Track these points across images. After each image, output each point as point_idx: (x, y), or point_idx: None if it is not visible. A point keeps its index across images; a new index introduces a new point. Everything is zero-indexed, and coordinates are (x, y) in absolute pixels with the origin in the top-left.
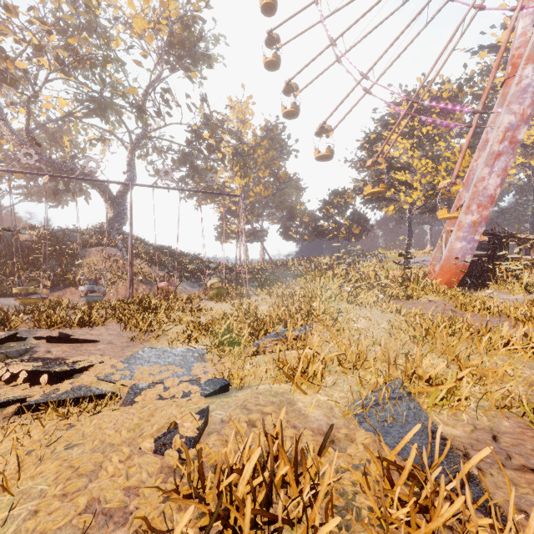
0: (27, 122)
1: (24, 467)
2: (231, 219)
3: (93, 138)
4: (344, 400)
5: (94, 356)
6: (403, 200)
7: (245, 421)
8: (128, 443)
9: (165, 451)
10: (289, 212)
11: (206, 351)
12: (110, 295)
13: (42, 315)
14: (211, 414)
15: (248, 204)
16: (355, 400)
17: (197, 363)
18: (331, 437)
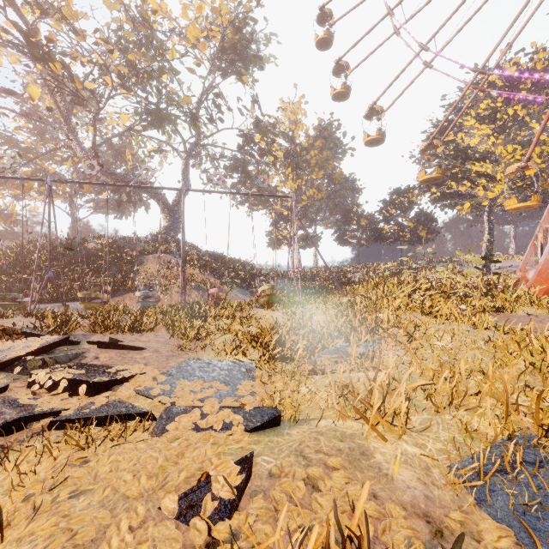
0: (94, 138)
1: (14, 522)
2: (283, 225)
3: (152, 150)
4: (444, 456)
5: (138, 365)
6: (482, 196)
7: (302, 478)
8: (146, 497)
9: (191, 520)
10: (345, 215)
11: (254, 366)
12: (164, 301)
13: (97, 320)
14: (256, 460)
15: (300, 208)
16: (463, 457)
17: (243, 380)
18: (436, 524)
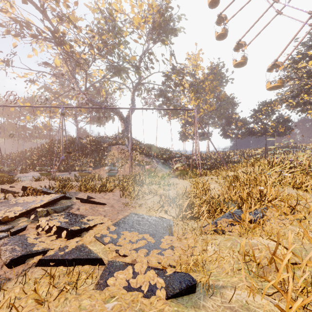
0: (86, 83)
1: None
2: (188, 127)
3: (115, 88)
4: None
5: (100, 217)
6: None
7: None
8: None
9: None
10: (227, 120)
11: (172, 223)
12: (121, 172)
13: (82, 184)
14: None
15: (199, 117)
16: None
17: (165, 235)
18: None
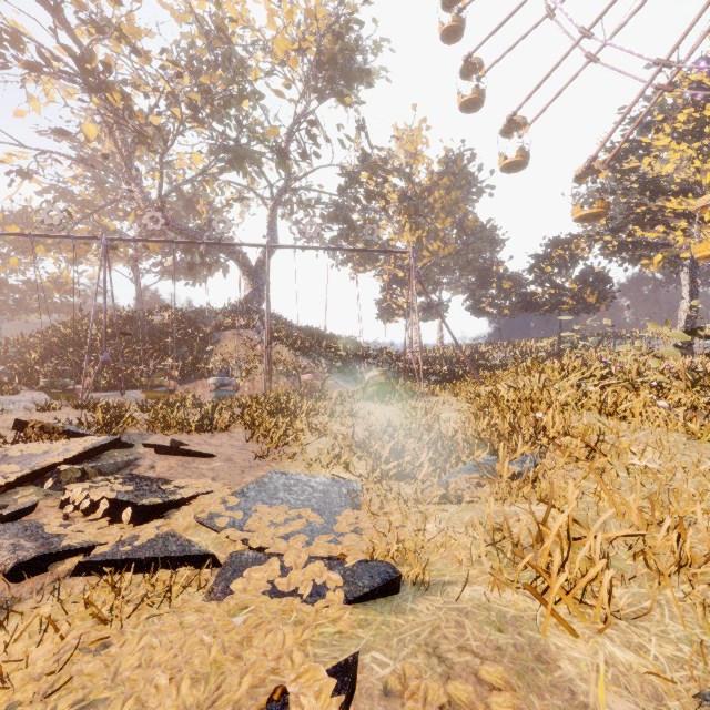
0: (160, 185)
1: None
2: (397, 290)
3: (231, 198)
4: (683, 673)
5: (203, 480)
6: (681, 244)
7: (439, 701)
8: None
9: None
10: (481, 276)
11: (360, 486)
12: (245, 390)
13: (158, 415)
14: (363, 659)
15: (420, 268)
16: None
17: (345, 508)
18: None
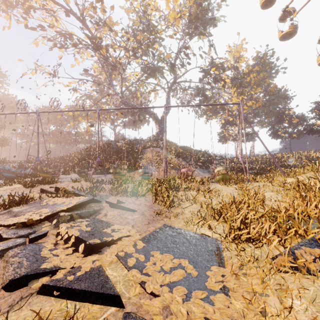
0: (121, 87)
1: None
2: (229, 127)
3: (150, 90)
4: None
5: (127, 227)
6: None
7: None
8: None
9: None
10: (278, 117)
11: (221, 244)
12: (155, 175)
13: (114, 186)
14: None
15: None
16: None
17: (212, 264)
18: None
